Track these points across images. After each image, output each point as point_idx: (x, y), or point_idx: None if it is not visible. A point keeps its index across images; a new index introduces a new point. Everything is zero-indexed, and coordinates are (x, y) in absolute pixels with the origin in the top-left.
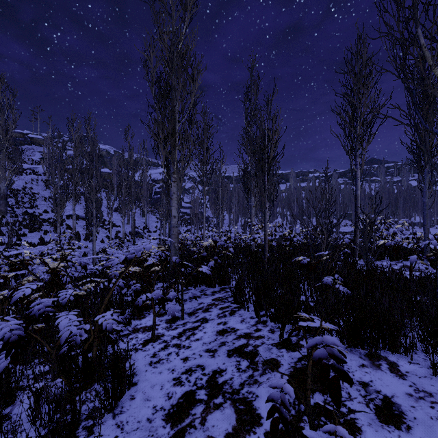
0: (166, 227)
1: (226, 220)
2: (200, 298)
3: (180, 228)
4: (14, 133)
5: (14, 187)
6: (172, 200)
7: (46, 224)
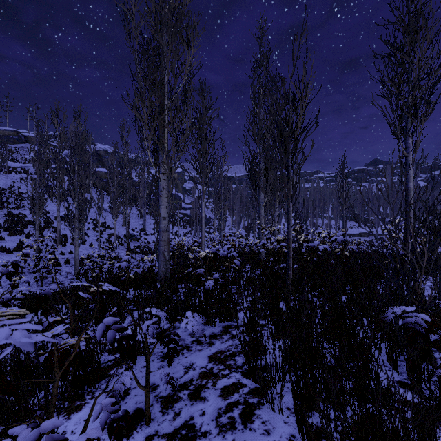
0: None
1: (228, 222)
2: (189, 350)
3: (180, 230)
4: (7, 131)
5: (1, 187)
6: (161, 197)
7: (31, 226)
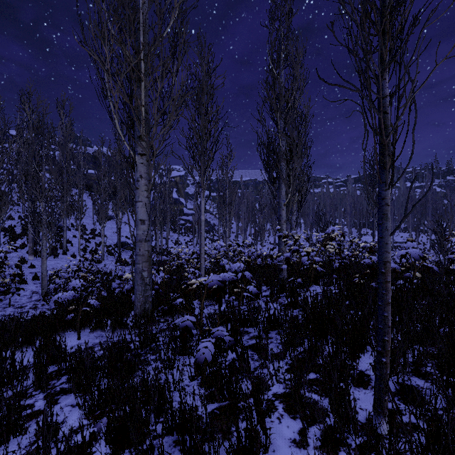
0: (164, 237)
1: (233, 229)
2: None
3: (181, 237)
4: None
5: None
6: (138, 190)
7: (4, 233)
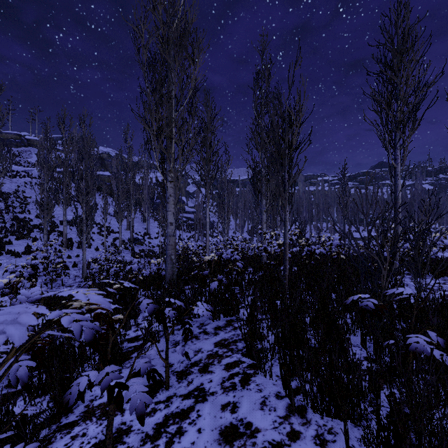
0: None
1: (231, 226)
2: (197, 339)
3: (183, 234)
4: (9, 135)
5: (5, 191)
6: (169, 204)
7: (37, 230)
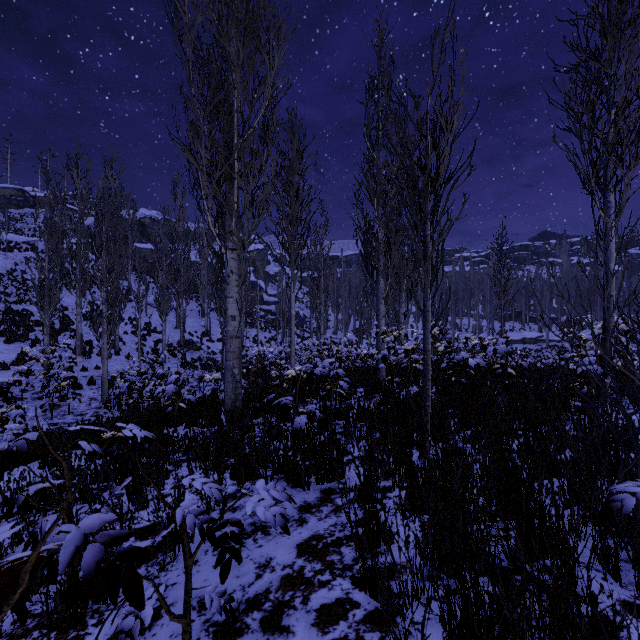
0: None
1: (331, 322)
2: (266, 534)
3: (260, 334)
4: (8, 190)
5: None
6: (229, 286)
7: (40, 328)
